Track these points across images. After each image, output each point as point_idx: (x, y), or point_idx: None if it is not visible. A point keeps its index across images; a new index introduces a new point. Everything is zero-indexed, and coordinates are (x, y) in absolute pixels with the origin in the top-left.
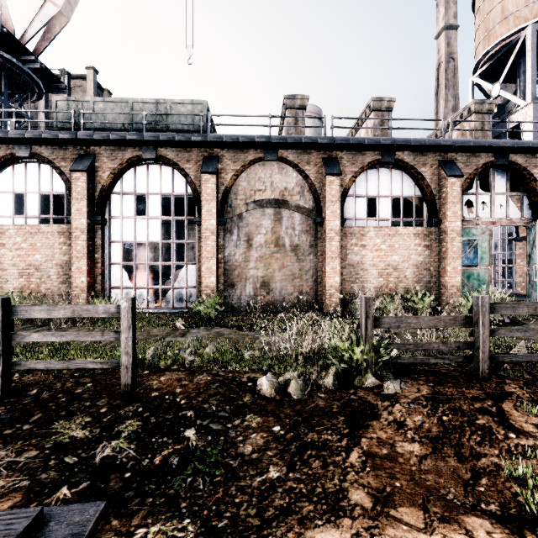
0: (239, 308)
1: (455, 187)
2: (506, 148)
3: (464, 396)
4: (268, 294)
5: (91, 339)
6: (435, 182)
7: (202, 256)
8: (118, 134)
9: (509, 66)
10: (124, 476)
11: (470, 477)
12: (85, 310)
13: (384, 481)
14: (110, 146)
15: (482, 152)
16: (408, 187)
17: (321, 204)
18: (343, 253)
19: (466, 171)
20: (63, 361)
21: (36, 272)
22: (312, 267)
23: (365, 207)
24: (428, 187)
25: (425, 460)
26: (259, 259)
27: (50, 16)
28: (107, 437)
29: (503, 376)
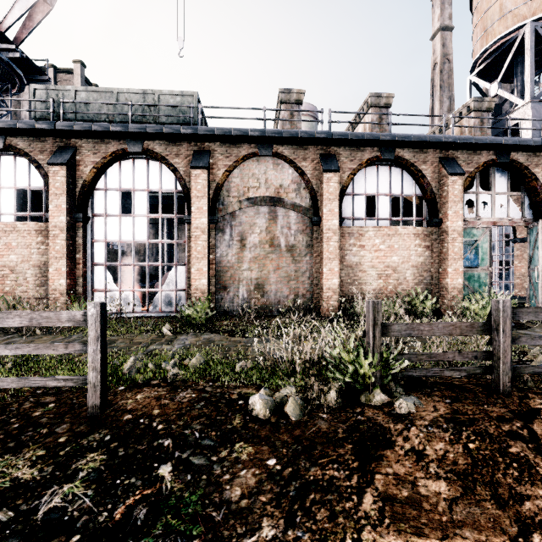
0: (232, 311)
1: (456, 186)
2: (508, 146)
3: (488, 415)
4: (262, 297)
5: (52, 352)
6: (435, 181)
7: (192, 257)
8: (100, 125)
9: (507, 65)
10: (71, 540)
11: (517, 533)
12: (45, 318)
13: (410, 540)
14: (93, 138)
15: (483, 150)
16: (408, 185)
17: (318, 202)
18: (341, 254)
19: (467, 170)
20: (18, 379)
21: (11, 274)
22: (308, 269)
23: (363, 206)
24: (428, 186)
25: (456, 505)
26: (253, 260)
27: (31, 2)
28: (59, 479)
29: (524, 388)
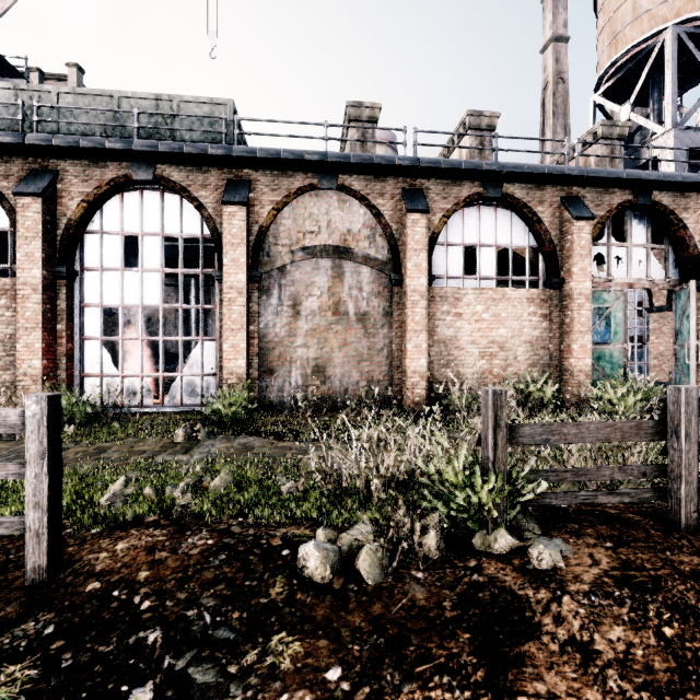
0: (282, 404)
1: (583, 234)
2: (649, 182)
3: (677, 570)
4: (324, 384)
5: None
6: (555, 227)
7: (224, 328)
8: (92, 140)
9: (643, 82)
10: None
11: None
12: None
13: None
14: (81, 160)
15: (617, 187)
16: (520, 233)
17: (400, 255)
18: (430, 325)
19: (597, 213)
20: None
21: None
22: (386, 345)
23: (460, 260)
24: (546, 234)
25: None
26: (310, 333)
27: None
28: None
29: None
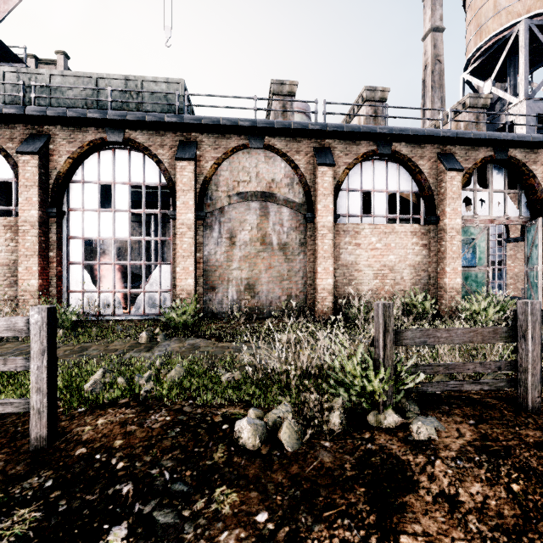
0: (221, 313)
1: (454, 182)
2: (506, 141)
3: (523, 441)
4: (253, 298)
5: None
6: (433, 177)
7: (177, 255)
8: (76, 111)
9: (501, 63)
10: None
11: None
12: None
13: None
14: (68, 126)
15: (481, 146)
16: (405, 181)
17: (312, 198)
18: (336, 252)
19: (465, 166)
20: None
21: None
22: (302, 268)
23: (359, 202)
24: (426, 182)
25: None
26: (243, 258)
27: None
28: None
29: None
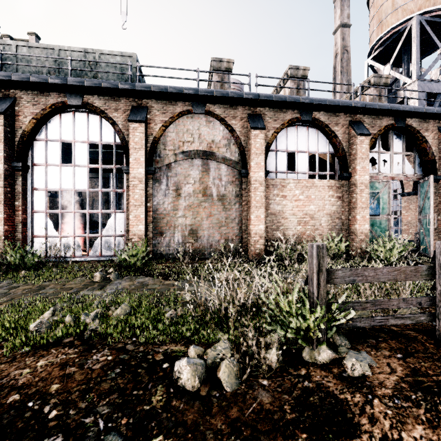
0: (168, 255)
1: (363, 145)
2: (405, 112)
3: None
4: (196, 241)
5: None
6: (346, 140)
7: (129, 204)
8: (39, 77)
9: (398, 51)
10: None
11: None
12: None
13: None
14: (32, 90)
15: (384, 115)
16: (323, 144)
17: (246, 157)
18: (266, 203)
19: (372, 132)
20: None
21: None
22: (237, 216)
23: (285, 161)
24: (340, 145)
25: None
26: (187, 208)
27: None
28: None
29: None
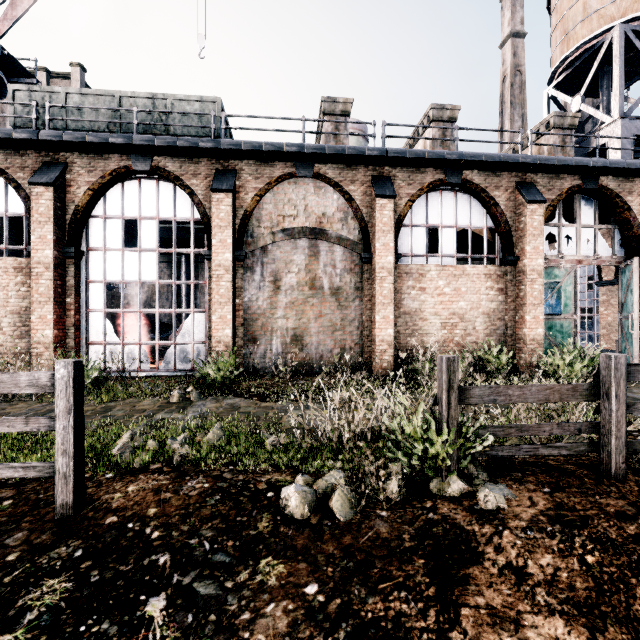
0: (264, 369)
1: (535, 216)
2: (596, 168)
3: (603, 511)
4: (301, 351)
5: (6, 429)
6: (510, 210)
7: (213, 301)
8: (97, 136)
9: (592, 75)
10: None
11: None
12: None
13: None
14: (87, 153)
15: (567, 173)
16: (478, 215)
17: (369, 235)
18: (397, 298)
19: (549, 197)
20: None
21: None
22: (357, 316)
23: (424, 239)
24: (502, 216)
25: None
26: (289, 305)
27: None
28: None
29: (639, 470)
